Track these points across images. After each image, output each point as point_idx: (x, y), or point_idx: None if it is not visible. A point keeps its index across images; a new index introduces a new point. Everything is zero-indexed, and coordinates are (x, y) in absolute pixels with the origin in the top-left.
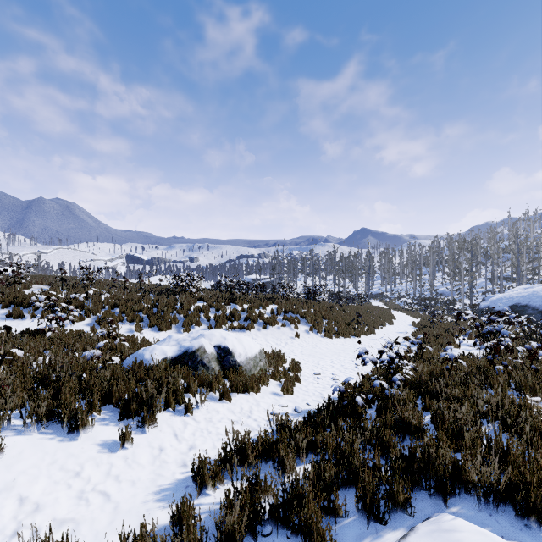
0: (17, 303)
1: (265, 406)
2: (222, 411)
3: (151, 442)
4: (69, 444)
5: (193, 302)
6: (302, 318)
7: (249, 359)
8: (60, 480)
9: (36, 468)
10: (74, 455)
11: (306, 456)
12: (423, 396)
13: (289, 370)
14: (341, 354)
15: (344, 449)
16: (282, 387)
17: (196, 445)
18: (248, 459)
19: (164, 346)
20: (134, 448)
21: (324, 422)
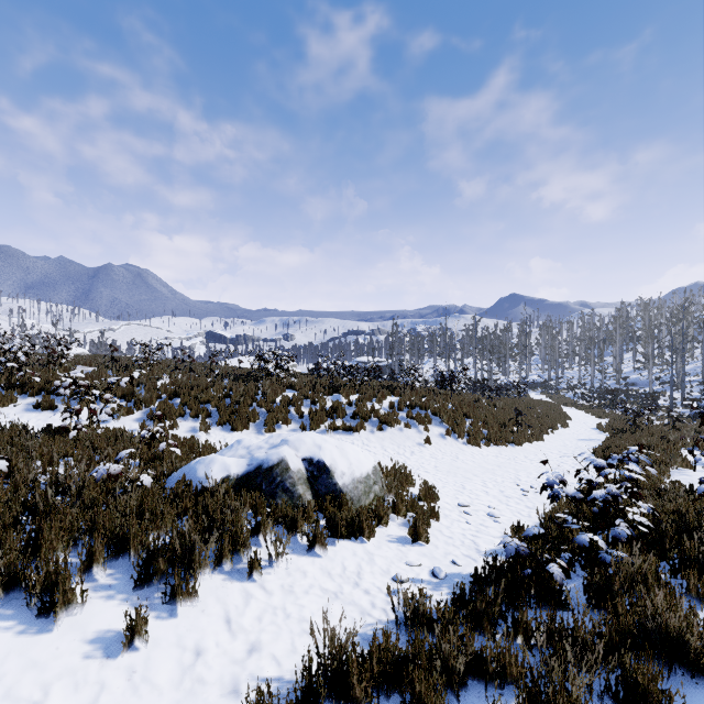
0: (49, 390)
1: (383, 565)
2: (311, 572)
3: (182, 636)
4: (34, 639)
5: (280, 391)
6: (435, 415)
7: (357, 481)
8: None
9: None
10: (39, 663)
11: (464, 690)
12: (675, 567)
13: (419, 498)
14: (497, 472)
15: (551, 698)
16: (410, 529)
17: (262, 643)
18: (353, 693)
19: (227, 458)
20: (150, 649)
21: (493, 612)
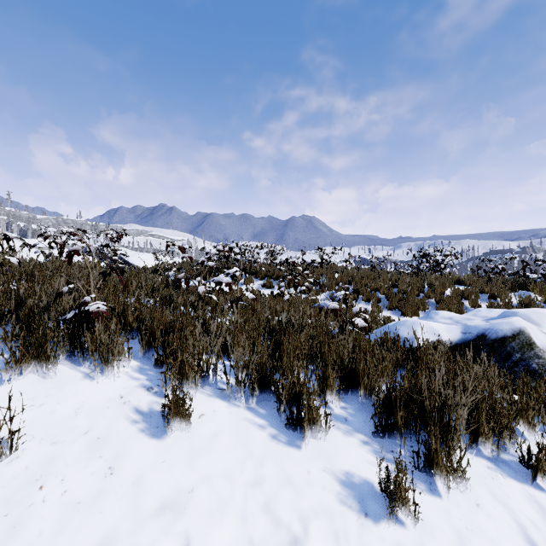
0: (269, 276)
1: None
2: None
3: (462, 534)
4: (285, 449)
5: (448, 284)
6: None
7: None
8: (260, 542)
9: (228, 481)
10: (293, 482)
11: None
12: None
13: None
14: None
15: None
16: None
17: None
18: None
19: (432, 322)
20: (419, 531)
21: None
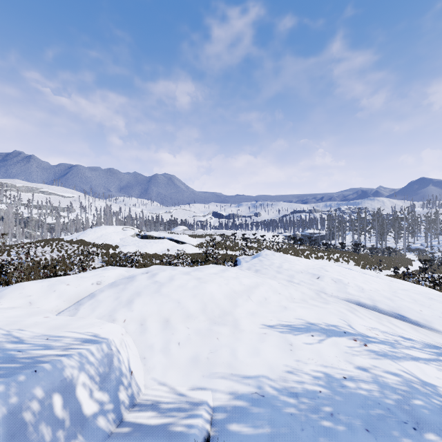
0: (255, 249)
1: None
2: None
3: None
4: None
5: (305, 251)
6: (351, 260)
7: None
8: None
9: None
10: None
11: None
12: None
13: None
14: None
15: None
16: None
17: None
18: None
19: None
20: None
21: None
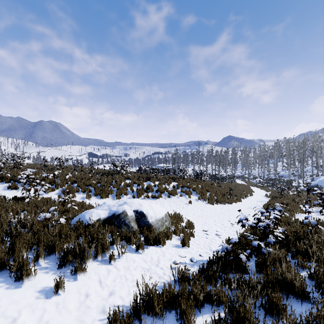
0: (14, 180)
1: (169, 257)
2: (137, 260)
3: (80, 288)
4: (13, 291)
5: (123, 180)
6: (193, 191)
7: (158, 220)
8: None
9: None
10: (16, 301)
11: (203, 308)
12: (293, 255)
13: (185, 227)
14: (220, 216)
15: (238, 308)
16: (181, 241)
17: (115, 291)
18: (155, 310)
19: (99, 210)
20: (65, 294)
21: (216, 275)
